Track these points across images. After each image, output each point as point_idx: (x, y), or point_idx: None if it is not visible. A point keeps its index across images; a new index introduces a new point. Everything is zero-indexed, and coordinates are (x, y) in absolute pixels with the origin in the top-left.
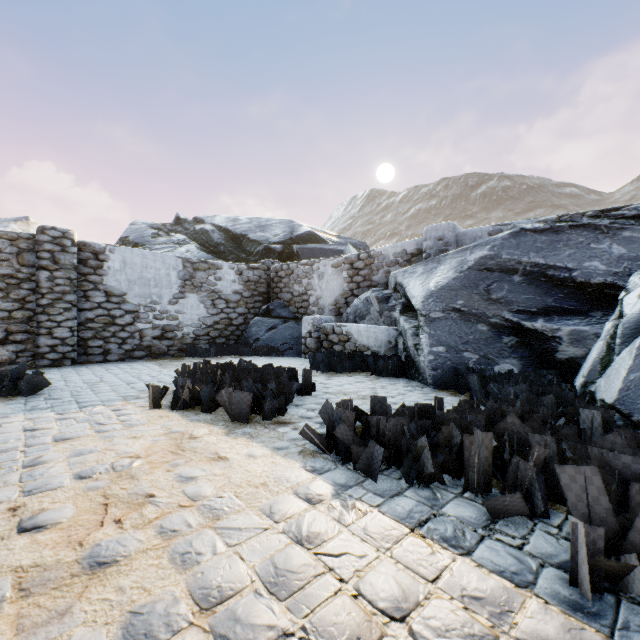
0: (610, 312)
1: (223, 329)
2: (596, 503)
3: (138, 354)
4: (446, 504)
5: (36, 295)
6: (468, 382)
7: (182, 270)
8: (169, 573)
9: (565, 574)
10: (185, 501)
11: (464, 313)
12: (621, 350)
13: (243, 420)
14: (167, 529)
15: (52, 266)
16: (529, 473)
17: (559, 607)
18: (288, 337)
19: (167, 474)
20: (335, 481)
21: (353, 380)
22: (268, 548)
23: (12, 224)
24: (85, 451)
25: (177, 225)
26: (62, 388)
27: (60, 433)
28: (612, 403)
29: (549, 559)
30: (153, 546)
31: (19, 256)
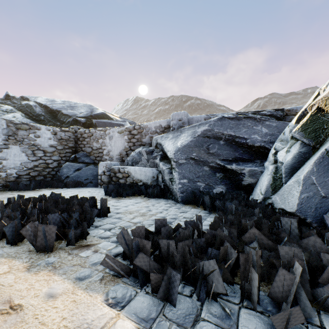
0: (263, 160)
1: (41, 170)
2: None
3: None
4: (238, 321)
5: None
6: (202, 199)
7: (6, 128)
8: None
9: None
10: None
11: (197, 160)
12: (286, 180)
13: (48, 249)
14: None
15: None
16: (295, 283)
17: None
18: (89, 175)
19: None
20: (138, 315)
21: (134, 202)
22: None
23: None
24: None
25: (7, 100)
26: None
27: None
28: (294, 212)
29: None
30: None
31: None
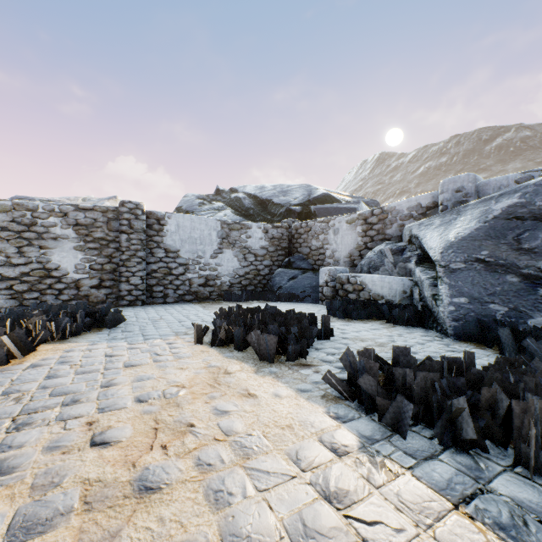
0: None
1: (252, 278)
2: None
3: (188, 298)
4: (494, 478)
5: (119, 252)
6: (496, 335)
7: (220, 230)
8: (203, 510)
9: None
10: (219, 435)
11: (489, 264)
12: None
13: (269, 360)
14: (203, 462)
15: (129, 230)
16: None
17: None
18: (307, 286)
19: (205, 406)
20: (360, 432)
21: (369, 327)
22: (296, 500)
23: (106, 202)
24: (145, 377)
25: (217, 195)
26: (134, 323)
27: (129, 360)
28: None
29: None
30: (191, 478)
31: (108, 224)
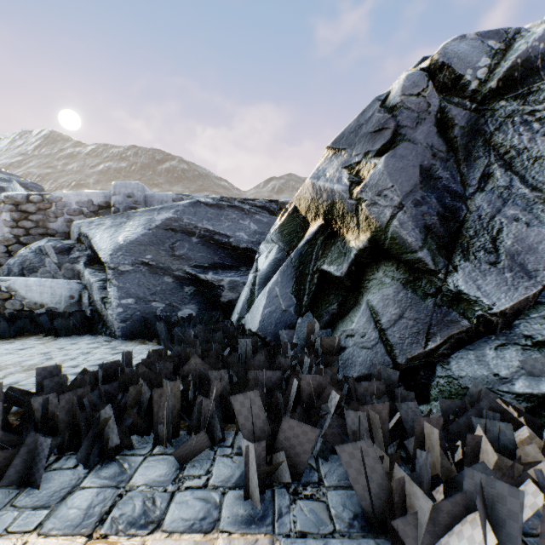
0: (250, 267)
1: None
2: (258, 418)
3: None
4: (135, 473)
5: None
6: (157, 329)
7: None
8: None
9: (240, 491)
10: None
11: (153, 267)
12: (259, 293)
13: None
14: None
15: None
16: (211, 408)
17: (239, 531)
18: None
19: None
20: None
21: (16, 347)
22: None
23: None
24: None
25: None
26: None
27: None
28: (256, 331)
29: (228, 483)
30: None
31: None
